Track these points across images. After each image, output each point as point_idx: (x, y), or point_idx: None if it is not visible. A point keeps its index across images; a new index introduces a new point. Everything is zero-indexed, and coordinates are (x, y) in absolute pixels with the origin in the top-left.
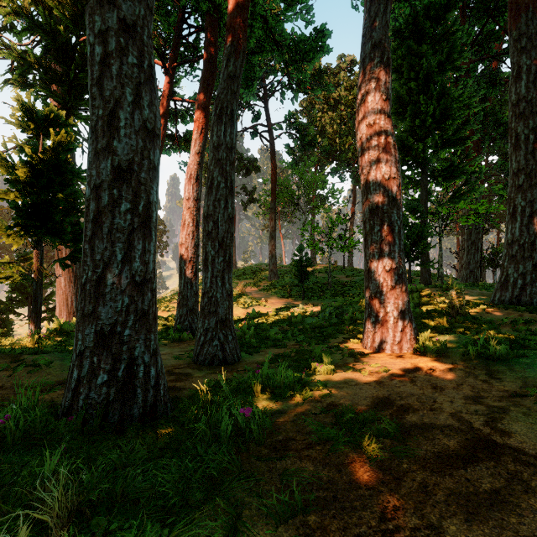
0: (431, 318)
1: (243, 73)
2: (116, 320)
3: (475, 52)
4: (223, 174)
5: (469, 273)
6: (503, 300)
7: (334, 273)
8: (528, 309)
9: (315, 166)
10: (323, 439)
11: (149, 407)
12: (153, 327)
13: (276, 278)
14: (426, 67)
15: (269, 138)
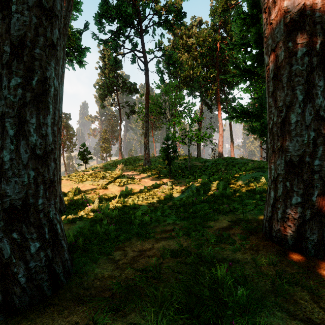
0: None
1: None
2: None
3: None
4: None
5: None
6: None
7: (190, 160)
8: None
9: (176, 91)
10: None
11: None
12: None
13: (149, 164)
14: None
15: (144, 61)
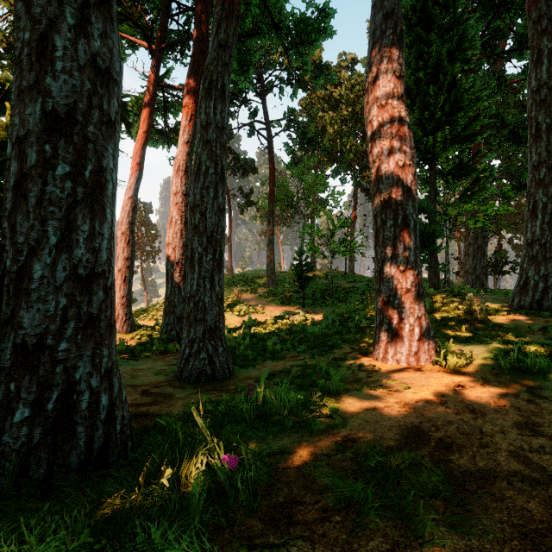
0: (447, 325)
1: (238, 57)
2: (45, 328)
3: (480, 50)
4: (213, 157)
5: (475, 278)
6: (522, 305)
7: (335, 279)
8: (551, 314)
9: (315, 168)
10: (344, 501)
11: (97, 451)
12: (107, 338)
13: (274, 285)
14: (436, 55)
15: (267, 135)
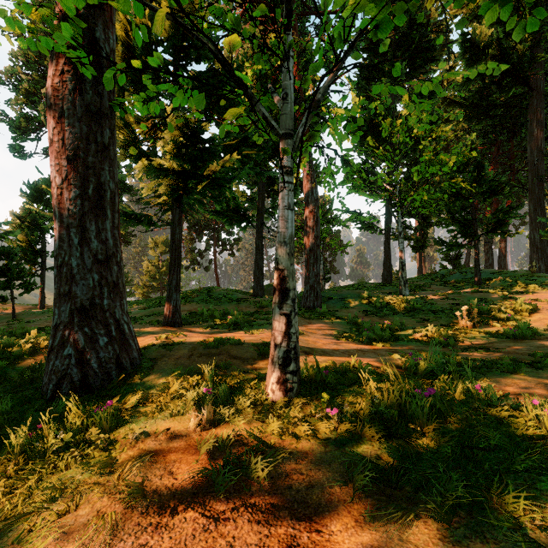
0: None
1: None
2: None
3: None
4: (503, 254)
5: None
6: None
7: None
8: None
9: None
10: None
11: None
12: None
13: None
14: None
15: None
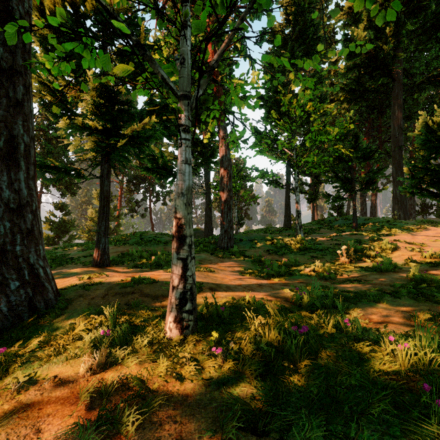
0: None
1: None
2: None
3: None
4: (373, 205)
5: None
6: None
7: None
8: None
9: None
10: None
11: None
12: None
13: None
14: None
15: None
